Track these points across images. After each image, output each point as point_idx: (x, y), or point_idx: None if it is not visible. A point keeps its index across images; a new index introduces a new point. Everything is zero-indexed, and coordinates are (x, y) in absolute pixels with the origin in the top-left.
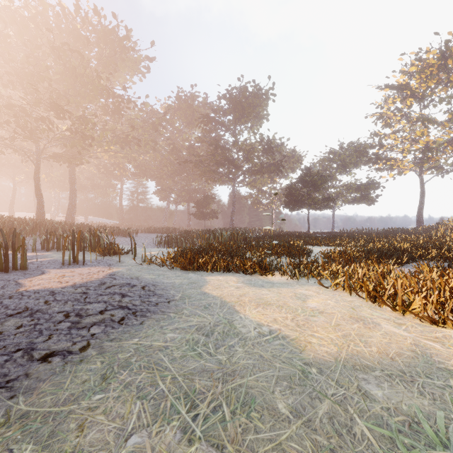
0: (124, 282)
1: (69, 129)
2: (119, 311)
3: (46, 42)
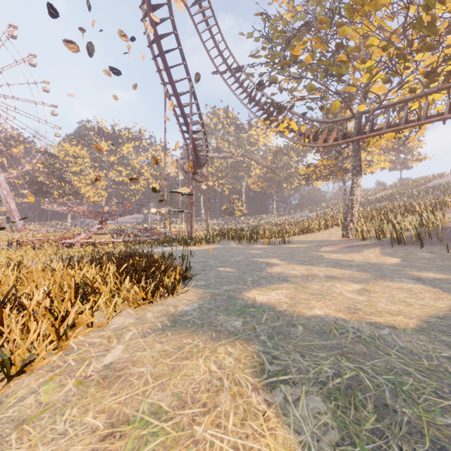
0: None
1: None
2: None
3: None
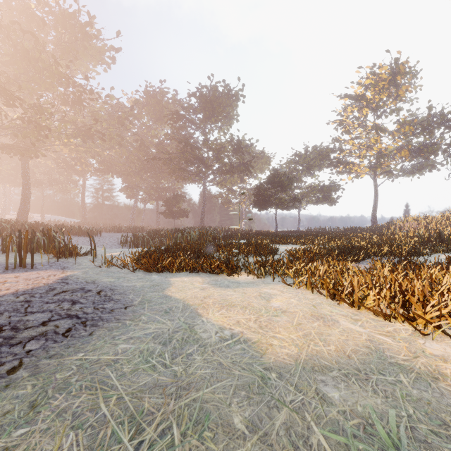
0: (78, 286)
1: (21, 117)
2: (66, 321)
3: None
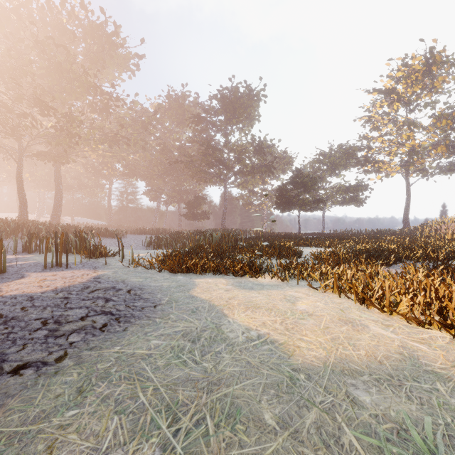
0: (109, 285)
1: (54, 126)
2: (102, 317)
3: (29, 36)
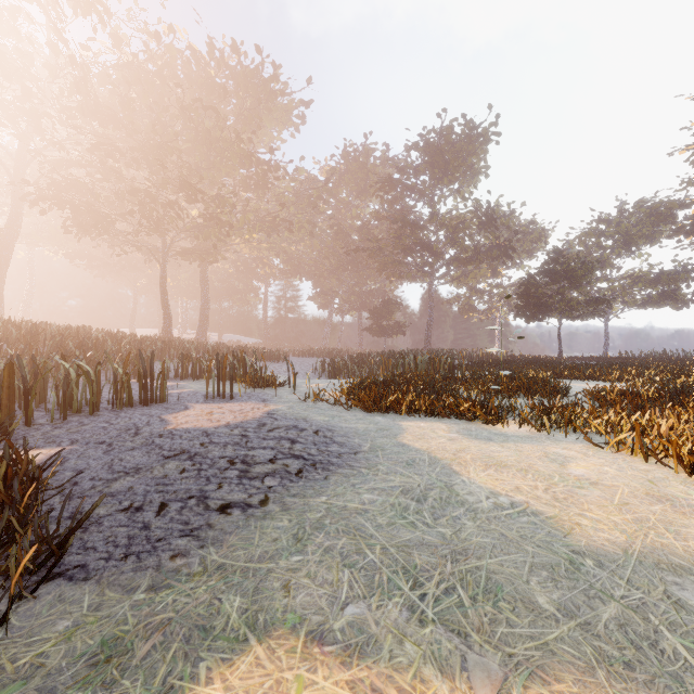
0: (289, 423)
1: (202, 215)
2: (294, 461)
3: (173, 101)
